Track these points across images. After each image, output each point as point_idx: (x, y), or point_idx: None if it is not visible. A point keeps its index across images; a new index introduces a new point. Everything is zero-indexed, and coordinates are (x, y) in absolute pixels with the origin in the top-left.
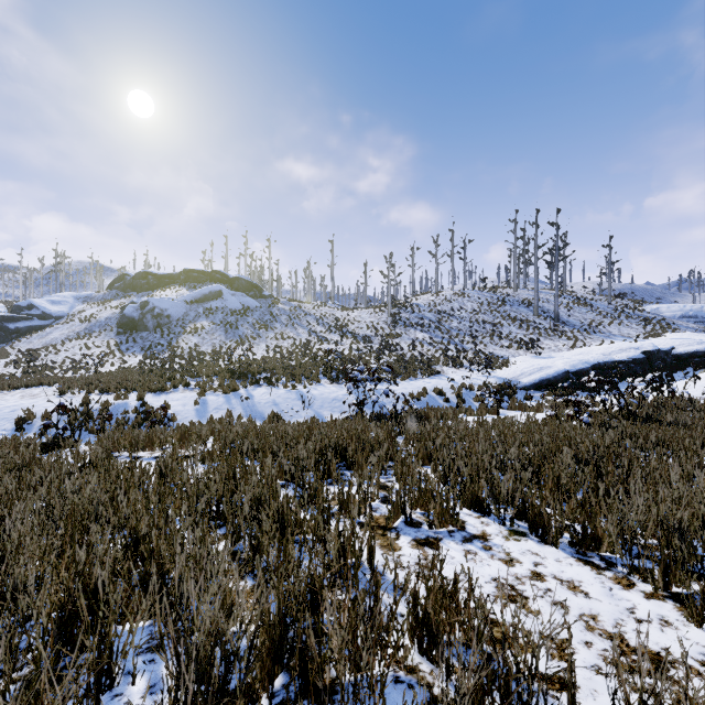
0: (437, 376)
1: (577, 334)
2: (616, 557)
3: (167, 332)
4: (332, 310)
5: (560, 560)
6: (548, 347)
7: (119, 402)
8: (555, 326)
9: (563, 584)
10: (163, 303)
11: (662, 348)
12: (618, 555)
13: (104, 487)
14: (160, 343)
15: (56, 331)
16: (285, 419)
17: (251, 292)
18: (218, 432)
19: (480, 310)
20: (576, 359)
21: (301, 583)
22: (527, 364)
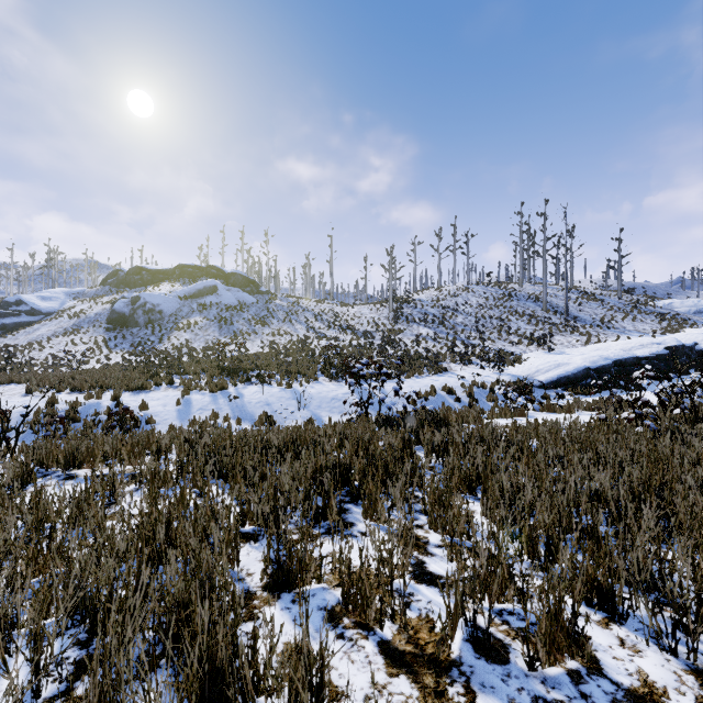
0: (445, 373)
1: (590, 329)
2: None
3: (159, 328)
4: (331, 306)
5: None
6: (560, 343)
7: (91, 402)
8: (567, 321)
9: None
10: (155, 298)
11: (686, 343)
12: None
13: None
14: (150, 339)
15: (44, 327)
16: (278, 420)
17: (248, 288)
18: (184, 441)
19: (486, 305)
20: (596, 355)
21: None
22: (541, 360)
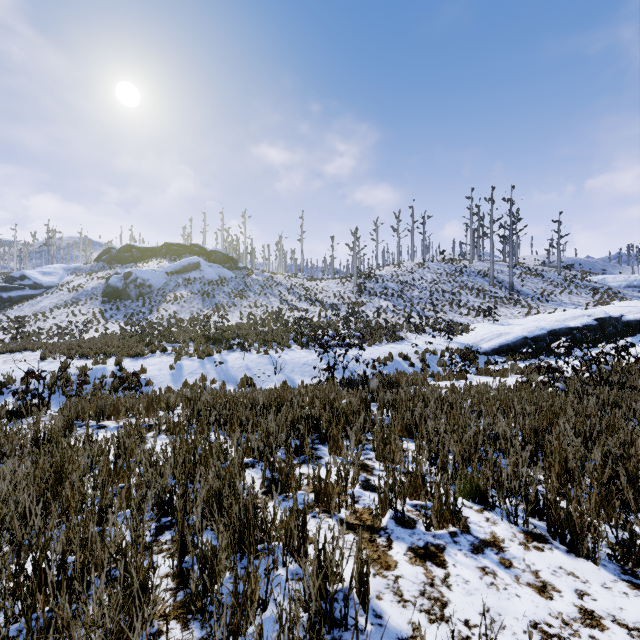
0: (402, 341)
1: (531, 302)
2: None
3: (149, 300)
4: (301, 280)
5: (607, 585)
6: (504, 314)
7: (97, 367)
8: (510, 295)
9: (633, 635)
10: (145, 274)
11: (613, 315)
12: None
13: (37, 474)
14: (141, 310)
15: (46, 299)
16: (257, 383)
17: (227, 264)
18: (187, 399)
19: (440, 280)
20: (533, 326)
21: None
22: (486, 330)
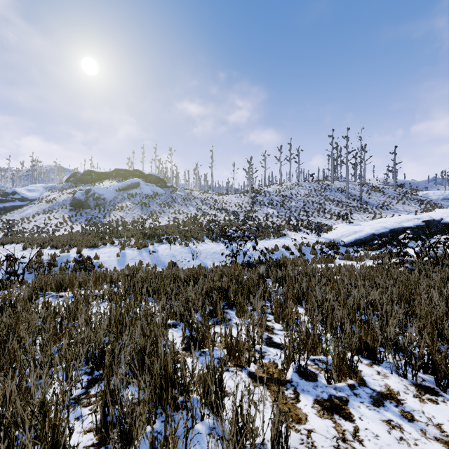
0: (284, 237)
1: (375, 210)
2: None
3: (103, 209)
4: (211, 195)
5: None
6: (356, 218)
7: (63, 254)
8: (361, 205)
9: None
10: (100, 190)
11: (436, 219)
12: None
13: None
14: (98, 216)
15: (30, 208)
16: (180, 266)
17: (159, 183)
18: (126, 276)
19: (310, 194)
20: (378, 226)
21: None
22: (344, 229)
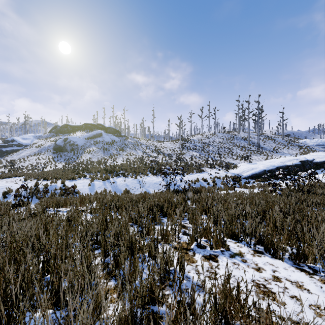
0: (203, 172)
1: (268, 153)
2: (319, 267)
3: (76, 152)
4: (153, 142)
5: (286, 268)
6: (254, 159)
7: (52, 184)
8: (258, 149)
9: (293, 284)
10: (74, 139)
11: (309, 159)
12: (317, 265)
13: (36, 227)
14: (73, 157)
15: (25, 151)
16: (132, 192)
17: (115, 134)
18: (99, 198)
19: (222, 142)
20: (269, 164)
21: (143, 286)
22: (245, 166)
